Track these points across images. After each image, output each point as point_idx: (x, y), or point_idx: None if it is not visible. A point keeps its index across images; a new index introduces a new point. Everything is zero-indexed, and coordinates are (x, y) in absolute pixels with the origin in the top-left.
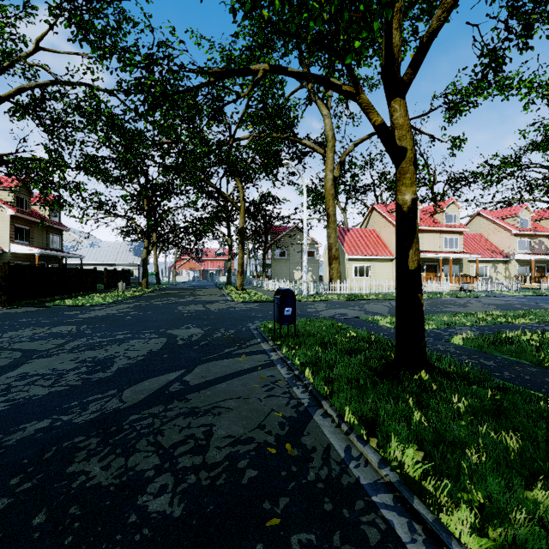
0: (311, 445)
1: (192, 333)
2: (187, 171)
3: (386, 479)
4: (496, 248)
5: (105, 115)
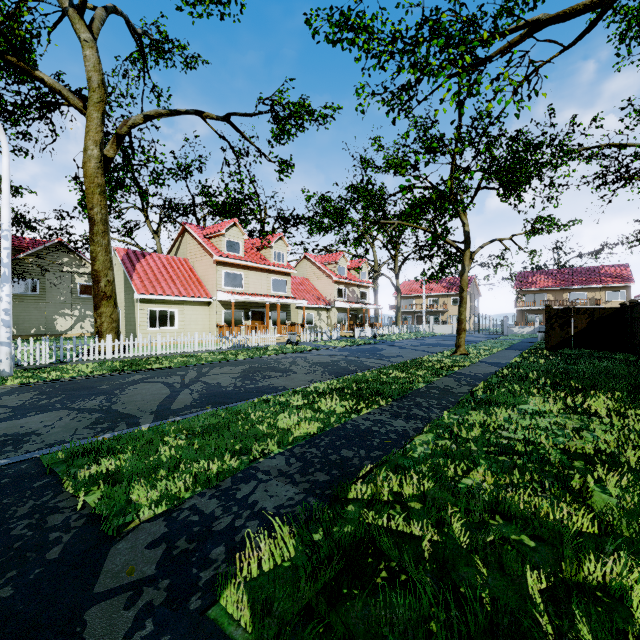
0: None
1: None
2: None
3: None
4: (320, 294)
5: None
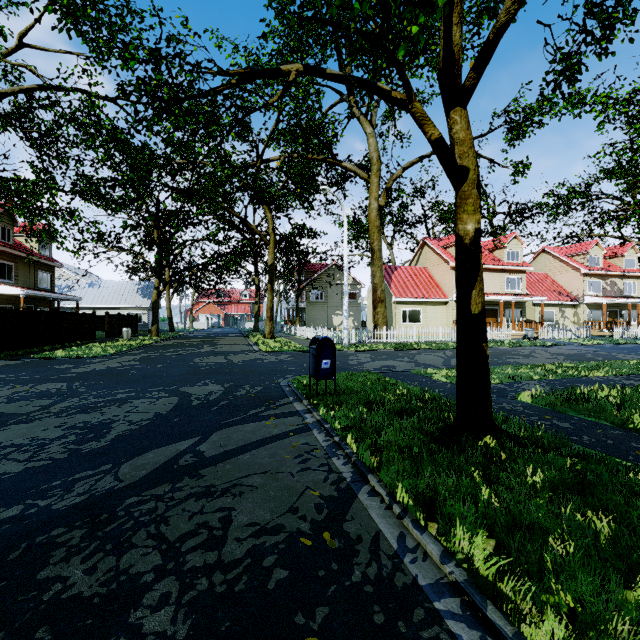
0: (356, 534)
1: (210, 390)
2: (206, 197)
3: (451, 577)
4: (563, 290)
5: (105, 127)
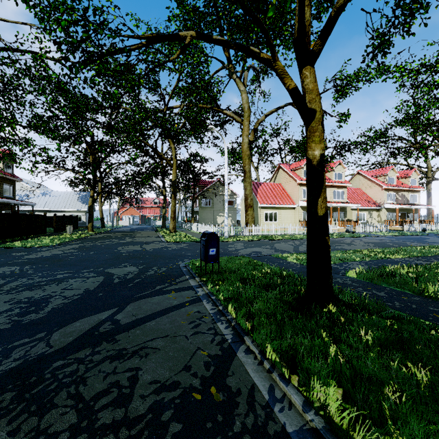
0: (236, 387)
1: (128, 271)
2: (127, 132)
3: (311, 424)
4: (371, 199)
5: (52, 80)
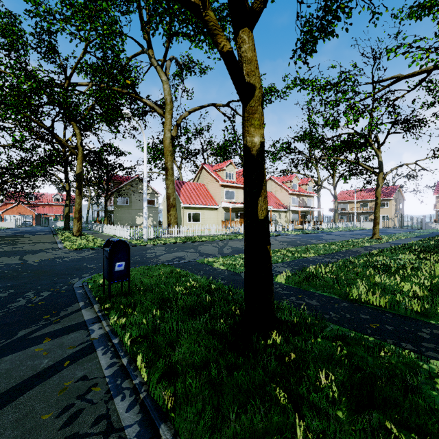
0: None
1: None
2: (6, 103)
3: None
4: (280, 202)
5: None
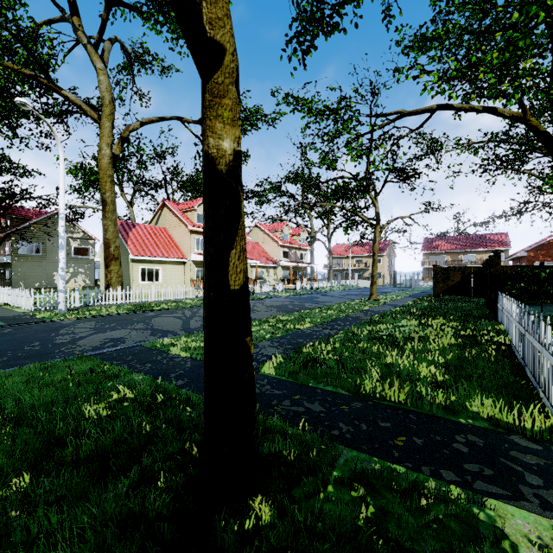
0: None
1: None
2: None
3: None
4: (268, 256)
5: None
